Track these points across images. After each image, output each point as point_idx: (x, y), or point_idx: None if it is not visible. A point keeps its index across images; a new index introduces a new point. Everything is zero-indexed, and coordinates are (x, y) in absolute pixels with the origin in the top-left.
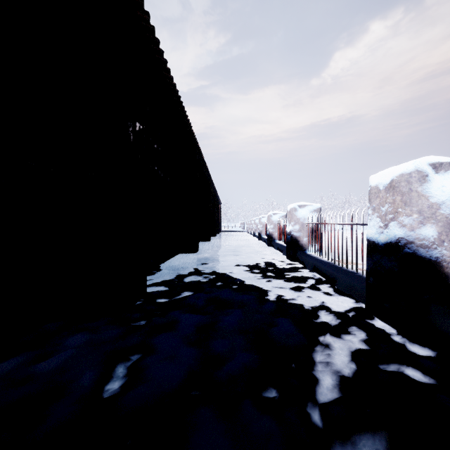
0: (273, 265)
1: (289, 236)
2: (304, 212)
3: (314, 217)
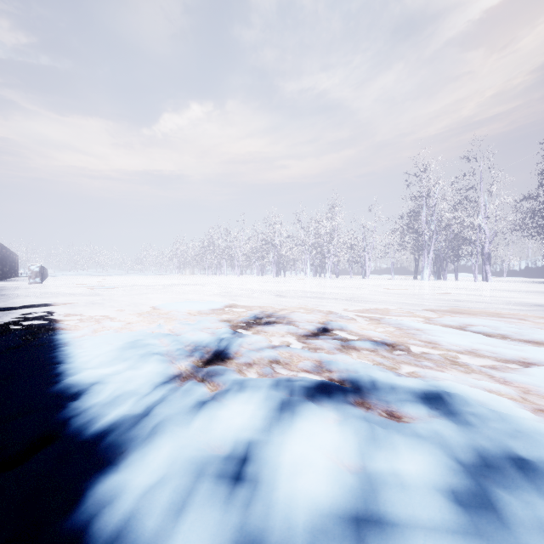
0: None
1: None
2: None
3: None
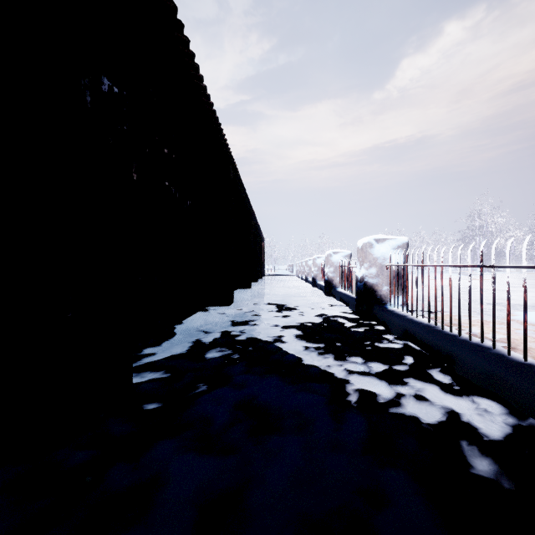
0: (341, 327)
1: (361, 284)
2: (383, 249)
3: (402, 256)
